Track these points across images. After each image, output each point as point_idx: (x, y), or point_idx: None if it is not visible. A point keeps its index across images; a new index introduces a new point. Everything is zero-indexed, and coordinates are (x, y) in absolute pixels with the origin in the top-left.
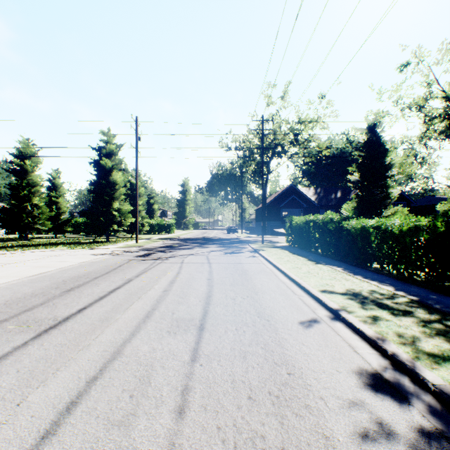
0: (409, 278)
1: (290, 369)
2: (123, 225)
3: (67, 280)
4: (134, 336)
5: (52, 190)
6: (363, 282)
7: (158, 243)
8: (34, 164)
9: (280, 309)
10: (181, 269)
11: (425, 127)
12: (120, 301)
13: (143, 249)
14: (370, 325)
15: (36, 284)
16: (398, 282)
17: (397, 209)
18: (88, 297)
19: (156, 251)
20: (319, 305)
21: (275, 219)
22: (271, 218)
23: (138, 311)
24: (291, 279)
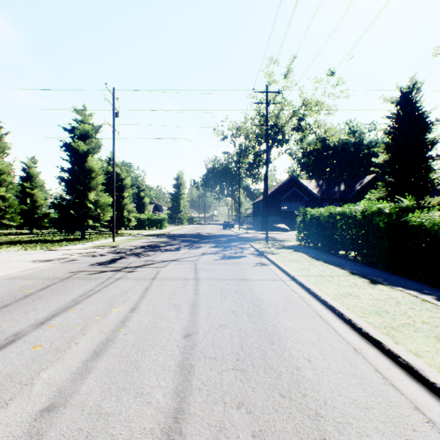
0: None
1: None
2: (100, 219)
3: None
4: None
5: (26, 180)
6: None
7: (141, 241)
8: (1, 149)
9: None
10: (144, 297)
11: None
12: None
13: (114, 250)
14: None
15: None
16: None
17: None
18: None
19: (129, 254)
20: None
21: (275, 213)
22: (270, 212)
23: None
24: (366, 336)
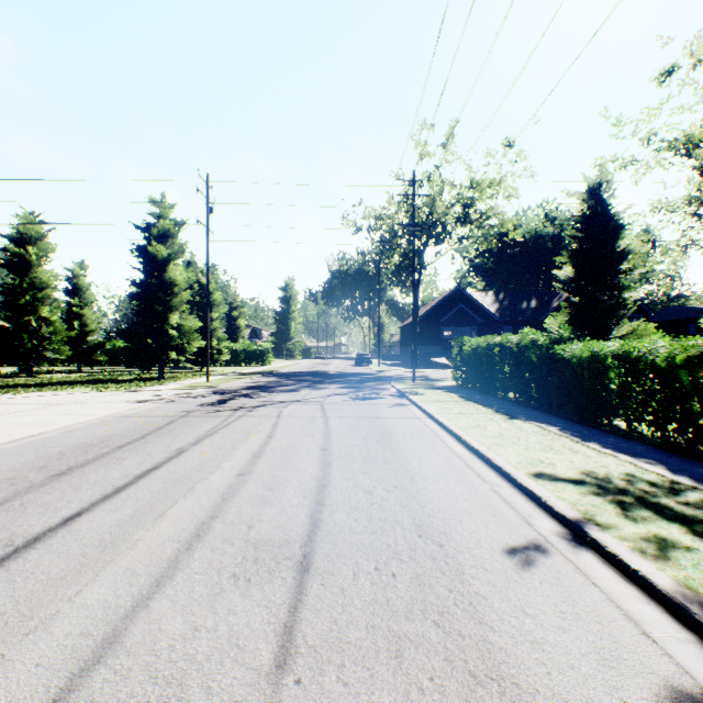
0: (689, 449)
1: (509, 696)
2: (186, 352)
3: (68, 452)
4: (160, 589)
5: (73, 295)
6: (606, 456)
7: (243, 381)
8: (43, 252)
9: (460, 515)
10: (276, 429)
11: (700, 182)
12: (152, 499)
13: (215, 391)
14: (658, 561)
15: (7, 459)
16: (669, 456)
17: (638, 325)
18: (94, 489)
19: (237, 395)
20: (535, 507)
21: (433, 341)
22: (425, 340)
23: (181, 523)
24: (472, 449)
